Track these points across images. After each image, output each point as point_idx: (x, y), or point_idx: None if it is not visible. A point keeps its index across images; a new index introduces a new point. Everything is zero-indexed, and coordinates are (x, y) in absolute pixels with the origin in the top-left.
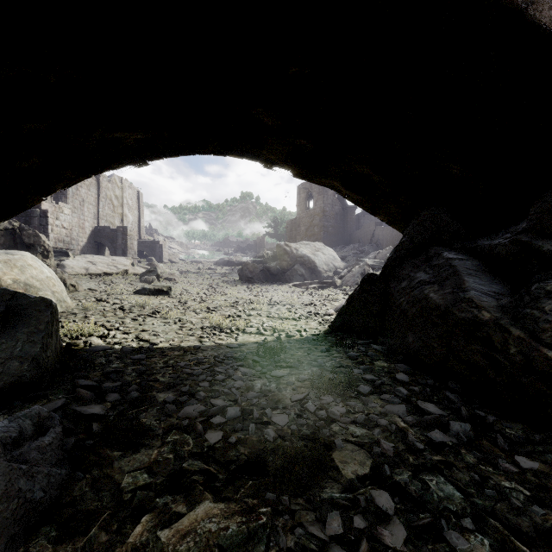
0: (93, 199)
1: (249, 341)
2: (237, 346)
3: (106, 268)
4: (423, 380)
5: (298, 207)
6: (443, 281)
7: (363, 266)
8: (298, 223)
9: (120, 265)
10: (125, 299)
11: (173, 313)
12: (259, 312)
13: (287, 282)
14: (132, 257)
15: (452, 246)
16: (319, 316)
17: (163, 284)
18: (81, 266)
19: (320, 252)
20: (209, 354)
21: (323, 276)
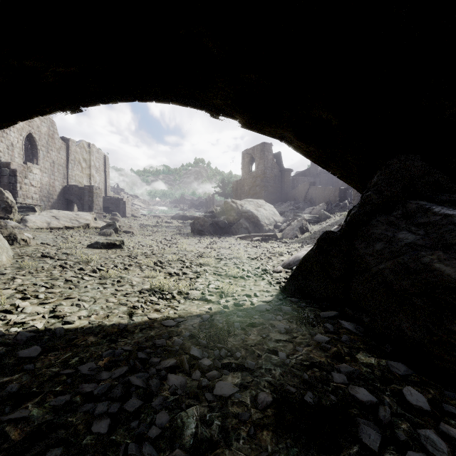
0: (63, 161)
1: (191, 312)
2: (174, 323)
3: (68, 222)
4: (452, 406)
5: (243, 170)
6: (451, 246)
7: (301, 220)
8: (243, 184)
9: (82, 219)
10: (74, 254)
11: (114, 272)
12: (206, 268)
13: (233, 234)
14: (97, 212)
15: (435, 199)
16: (267, 273)
17: (116, 238)
18: (44, 220)
19: (262, 208)
20: (134, 339)
21: (264, 229)
